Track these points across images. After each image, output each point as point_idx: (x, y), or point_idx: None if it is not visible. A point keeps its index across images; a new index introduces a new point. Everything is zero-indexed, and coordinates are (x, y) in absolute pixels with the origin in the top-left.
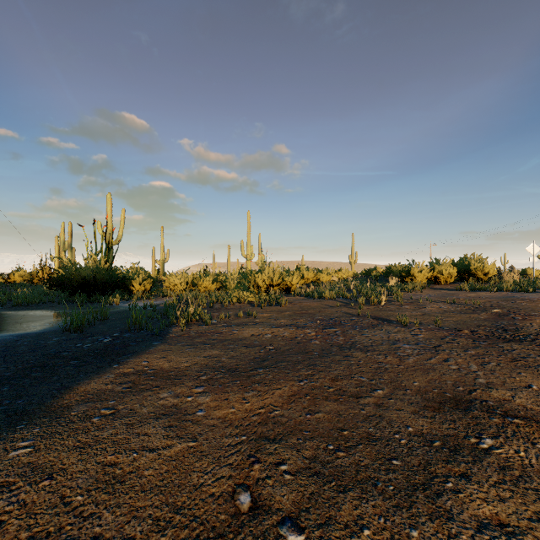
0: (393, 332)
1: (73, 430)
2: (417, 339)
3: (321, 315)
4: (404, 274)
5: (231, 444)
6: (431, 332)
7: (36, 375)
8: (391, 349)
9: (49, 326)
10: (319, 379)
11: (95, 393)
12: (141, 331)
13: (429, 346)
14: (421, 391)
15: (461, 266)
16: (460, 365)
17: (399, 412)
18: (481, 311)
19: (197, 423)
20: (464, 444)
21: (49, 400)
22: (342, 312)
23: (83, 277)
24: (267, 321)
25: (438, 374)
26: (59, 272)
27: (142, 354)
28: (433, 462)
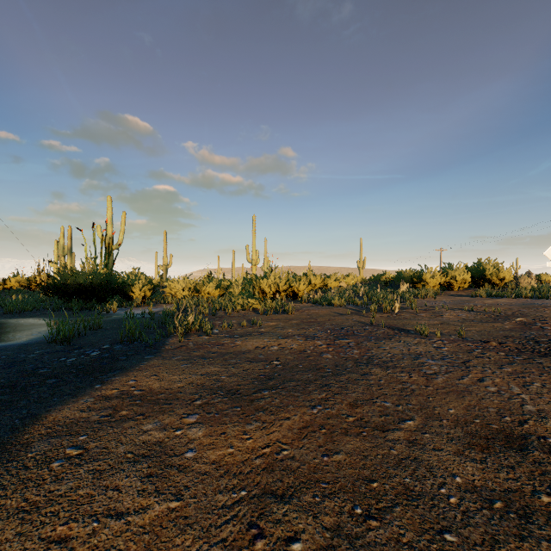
0: (413, 343)
1: (23, 482)
2: (441, 353)
3: (331, 324)
4: (416, 280)
5: (226, 504)
6: (456, 345)
7: (2, 398)
8: (414, 365)
9: (36, 337)
10: (335, 404)
11: (66, 424)
12: (134, 342)
13: (457, 361)
14: (460, 422)
15: (475, 271)
16: (499, 387)
17: (439, 452)
18: (503, 320)
19: (184, 469)
20: (535, 505)
21: (6, 434)
22: (354, 321)
23: (79, 282)
24: (272, 330)
25: (475, 398)
26: (54, 277)
27: (130, 371)
28: (501, 538)
